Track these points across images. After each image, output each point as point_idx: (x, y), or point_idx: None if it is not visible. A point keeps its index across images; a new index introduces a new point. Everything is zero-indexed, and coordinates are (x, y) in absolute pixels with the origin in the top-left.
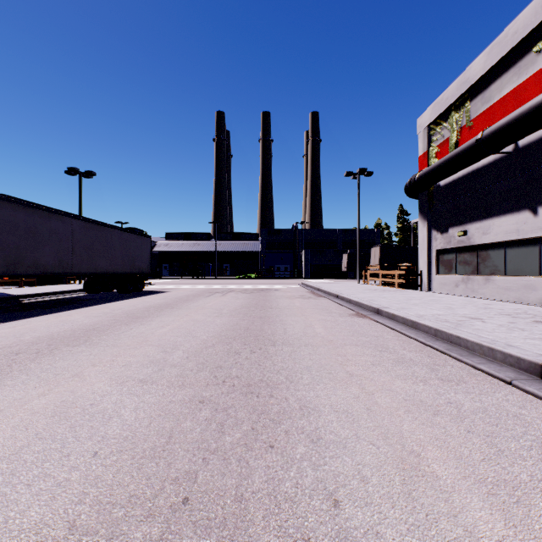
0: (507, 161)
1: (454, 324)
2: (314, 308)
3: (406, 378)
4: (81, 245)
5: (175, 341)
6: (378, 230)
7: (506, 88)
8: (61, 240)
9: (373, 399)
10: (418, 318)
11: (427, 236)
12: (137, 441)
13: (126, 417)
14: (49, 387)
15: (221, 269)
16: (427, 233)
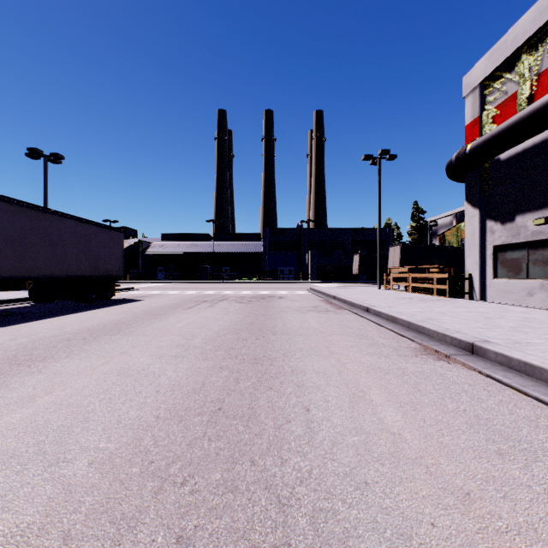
0: None
1: None
2: (343, 334)
3: None
4: (2, 236)
5: None
6: (390, 230)
7: None
8: None
9: None
10: None
11: (479, 228)
12: None
13: None
14: None
15: (220, 272)
16: (479, 224)
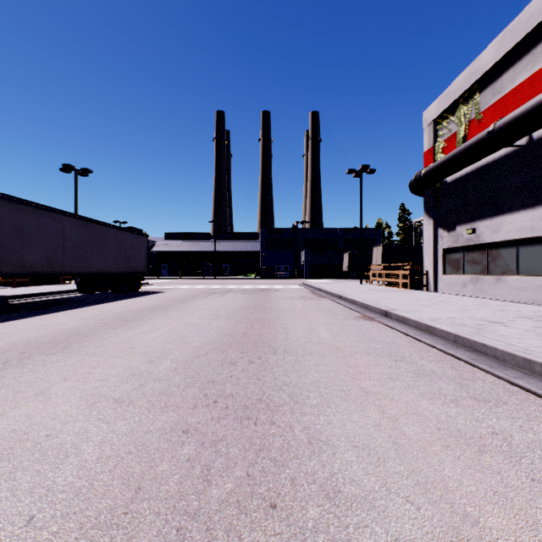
0: (520, 154)
1: (474, 329)
2: (317, 310)
3: (433, 396)
4: (72, 243)
5: (164, 349)
6: (380, 230)
7: (519, 78)
8: (50, 238)
9: (399, 427)
10: (433, 321)
11: (433, 235)
12: (92, 497)
13: (86, 456)
14: (3, 410)
15: (220, 269)
16: (433, 231)
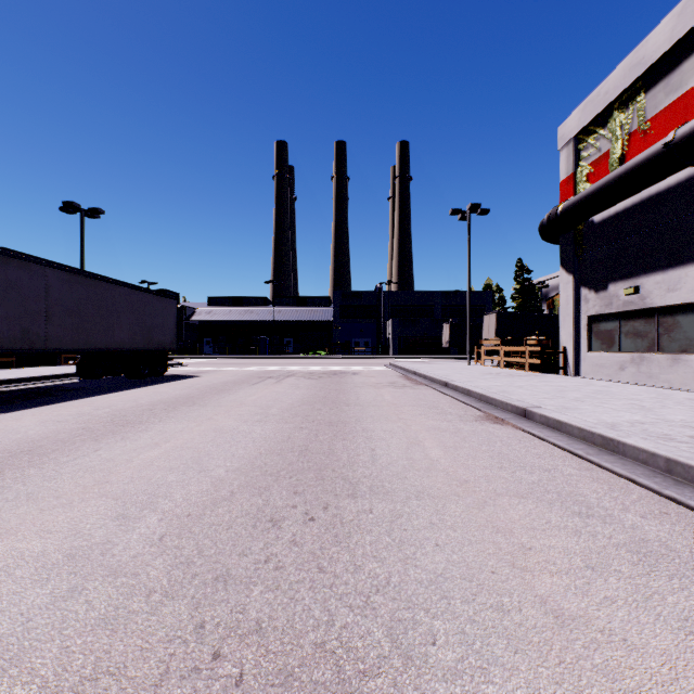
0: None
1: None
2: (415, 405)
3: None
4: (62, 307)
5: (160, 484)
6: (490, 293)
7: None
8: (26, 300)
9: None
10: (614, 430)
11: (573, 296)
12: None
13: None
14: None
15: (281, 345)
16: (573, 292)
